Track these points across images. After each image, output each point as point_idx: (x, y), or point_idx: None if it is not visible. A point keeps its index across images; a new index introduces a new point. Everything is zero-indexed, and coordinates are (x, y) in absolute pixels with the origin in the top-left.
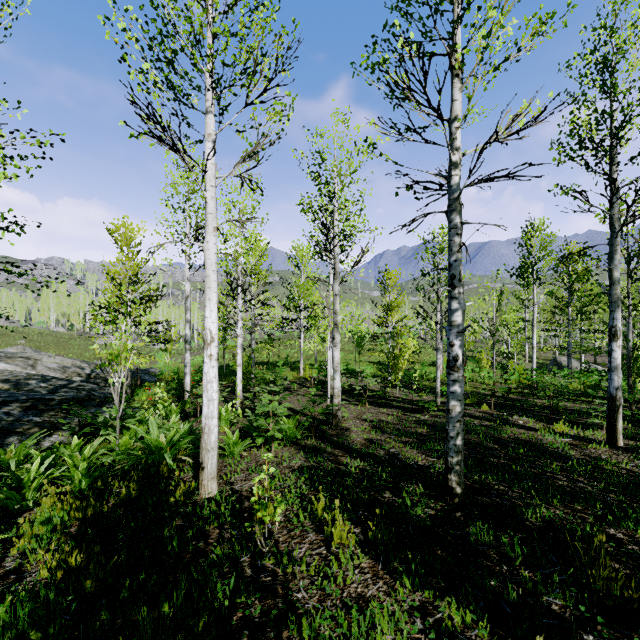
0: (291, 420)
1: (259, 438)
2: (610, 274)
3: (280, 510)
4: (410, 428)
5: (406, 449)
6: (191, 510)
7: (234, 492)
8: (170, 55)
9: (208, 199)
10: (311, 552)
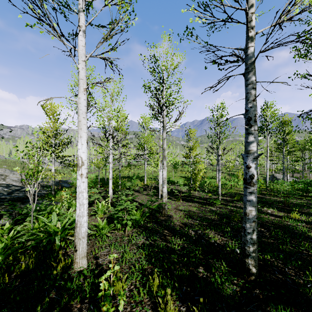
0: (138, 212)
1: (118, 224)
2: None
3: (123, 301)
4: (207, 216)
5: (207, 231)
6: (64, 284)
7: (98, 265)
8: None
9: (80, 69)
10: None
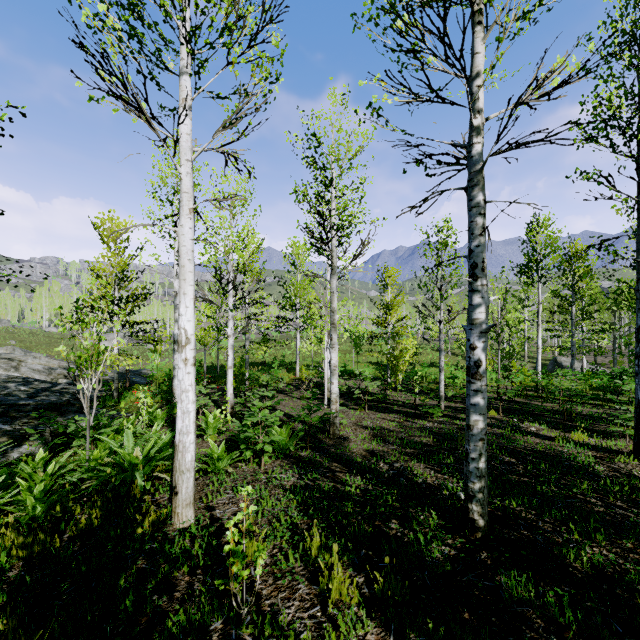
0: (284, 429)
1: (247, 451)
2: (638, 267)
3: (262, 561)
4: (414, 437)
5: (412, 463)
6: (158, 547)
7: (214, 520)
8: (139, 7)
9: (183, 175)
10: (302, 614)
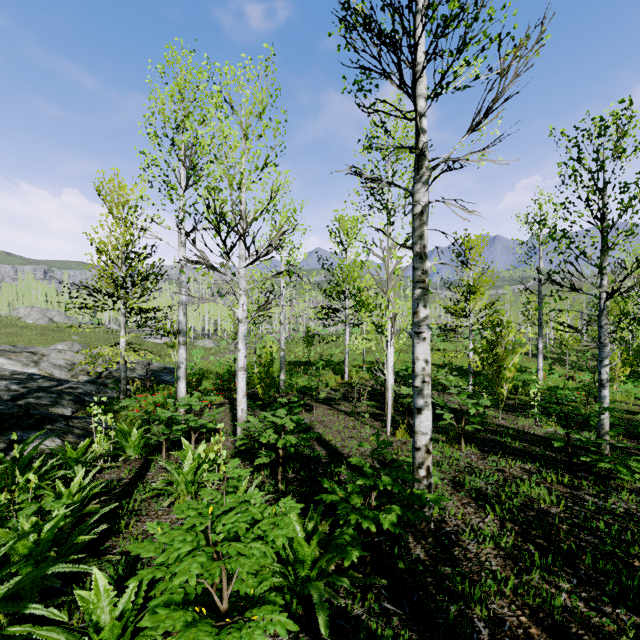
0: (309, 525)
1: None
2: None
3: None
4: None
5: None
6: None
7: None
8: None
9: None
10: None
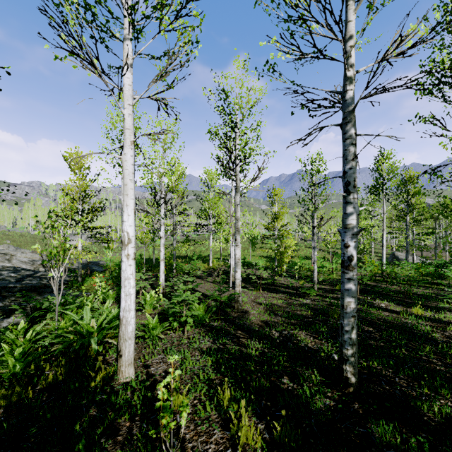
0: (201, 305)
1: (174, 322)
2: None
3: (186, 414)
4: (297, 311)
5: (296, 331)
6: (106, 398)
7: (149, 376)
8: None
9: (125, 116)
10: None
